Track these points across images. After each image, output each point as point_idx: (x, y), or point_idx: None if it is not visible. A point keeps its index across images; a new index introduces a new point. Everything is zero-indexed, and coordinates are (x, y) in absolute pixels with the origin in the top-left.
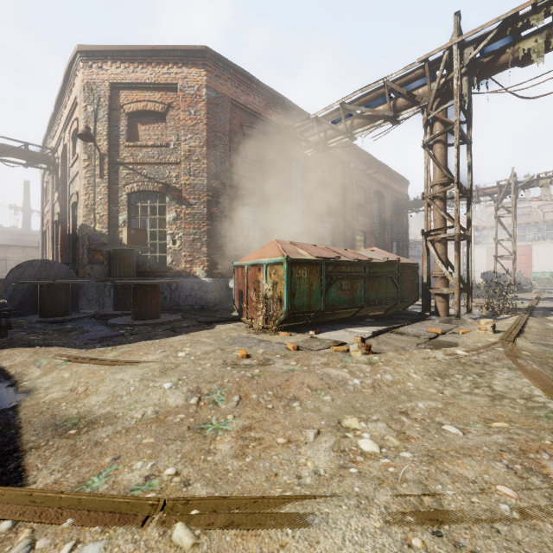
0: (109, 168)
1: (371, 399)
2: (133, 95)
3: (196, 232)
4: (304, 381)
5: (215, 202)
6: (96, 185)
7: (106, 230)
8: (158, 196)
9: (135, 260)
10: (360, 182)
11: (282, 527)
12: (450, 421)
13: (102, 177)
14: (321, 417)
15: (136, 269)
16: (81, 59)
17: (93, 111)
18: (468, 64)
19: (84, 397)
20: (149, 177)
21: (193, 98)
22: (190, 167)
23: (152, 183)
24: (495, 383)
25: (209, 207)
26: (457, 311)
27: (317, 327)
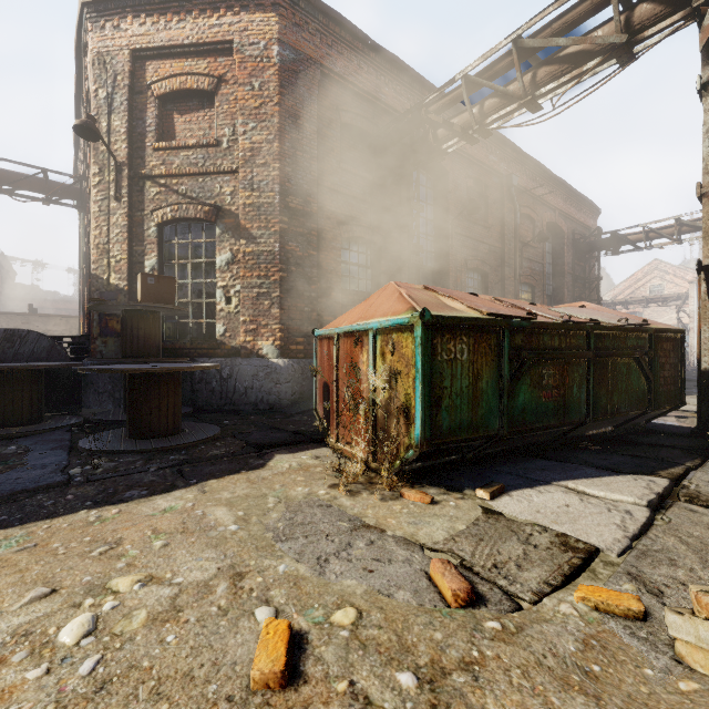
0: (129, 184)
1: None
2: (166, 67)
3: (262, 283)
4: None
5: (294, 233)
6: (110, 212)
7: (125, 282)
8: (204, 227)
9: (159, 329)
10: (526, 209)
11: None
12: None
13: (119, 200)
14: None
15: (169, 344)
16: (89, 16)
17: (106, 96)
18: None
19: None
20: (190, 197)
21: (257, 62)
22: (253, 176)
23: (194, 206)
24: None
25: (283, 242)
26: None
27: (488, 472)
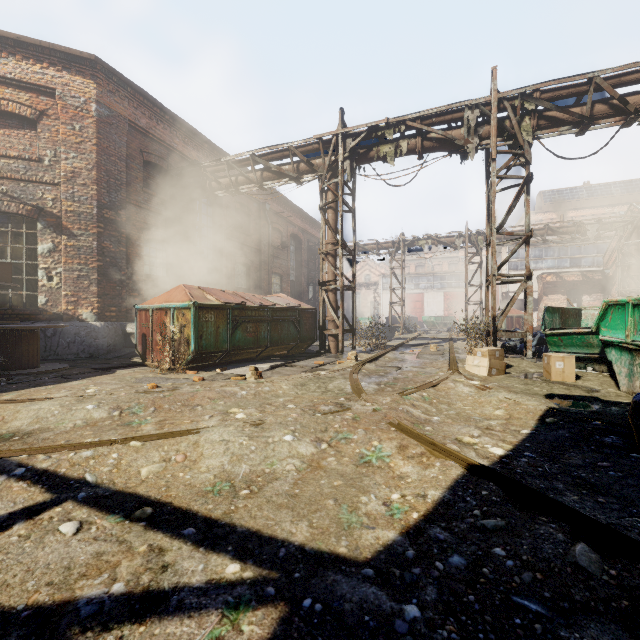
0: None
1: (252, 400)
2: None
3: (82, 269)
4: (206, 395)
5: (108, 235)
6: None
7: None
8: (25, 221)
9: None
10: (277, 224)
11: (187, 435)
12: (293, 404)
13: None
14: (216, 411)
15: None
16: None
17: None
18: (350, 150)
19: (4, 424)
20: (11, 196)
21: (77, 110)
22: (74, 191)
23: (16, 204)
24: (330, 385)
25: (100, 241)
26: (341, 348)
27: (224, 366)
